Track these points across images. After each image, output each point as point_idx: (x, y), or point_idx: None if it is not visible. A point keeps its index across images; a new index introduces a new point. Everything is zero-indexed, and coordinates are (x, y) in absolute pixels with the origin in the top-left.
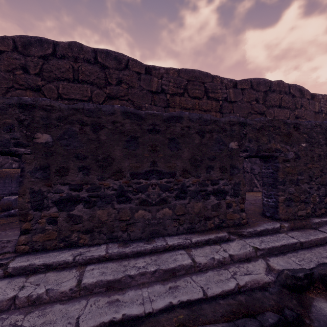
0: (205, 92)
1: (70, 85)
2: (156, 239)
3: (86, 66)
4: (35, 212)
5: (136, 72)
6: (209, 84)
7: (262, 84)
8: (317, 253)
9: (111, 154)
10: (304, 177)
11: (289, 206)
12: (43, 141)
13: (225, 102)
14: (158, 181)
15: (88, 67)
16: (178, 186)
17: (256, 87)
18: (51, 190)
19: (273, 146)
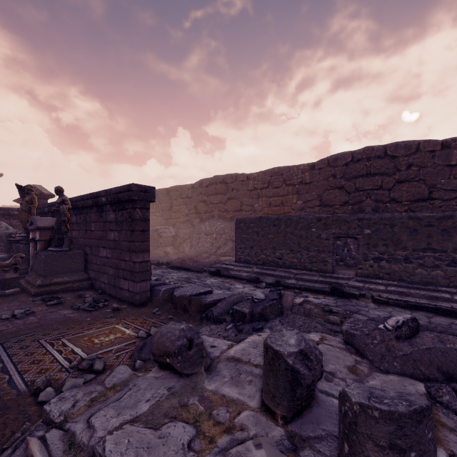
0: None
1: (364, 179)
2: (429, 286)
3: (377, 161)
4: (364, 261)
5: (428, 151)
6: None
7: None
8: None
9: (400, 238)
10: None
11: None
12: (367, 233)
13: None
14: (432, 254)
15: (379, 162)
16: (449, 258)
17: None
18: (370, 253)
19: None
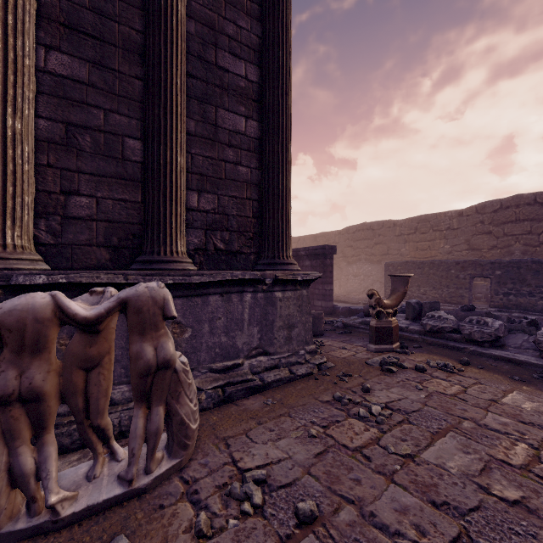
0: None
1: (513, 225)
2: None
3: (526, 208)
4: (495, 296)
5: None
6: None
7: None
8: None
9: (525, 278)
10: None
11: None
12: (497, 274)
13: None
14: None
15: (528, 209)
16: None
17: None
18: (501, 289)
19: None
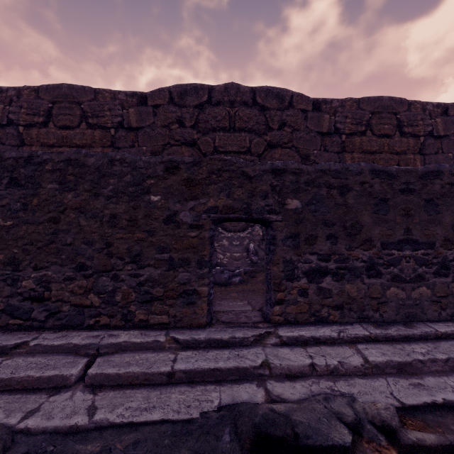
0: (397, 127)
1: (227, 135)
2: (414, 324)
3: (244, 110)
4: (287, 282)
5: (301, 110)
6: (404, 114)
7: None
8: None
9: (359, 220)
10: None
11: None
12: (292, 208)
13: (428, 138)
14: (413, 252)
15: (246, 111)
16: (438, 259)
17: None
18: (301, 259)
19: None
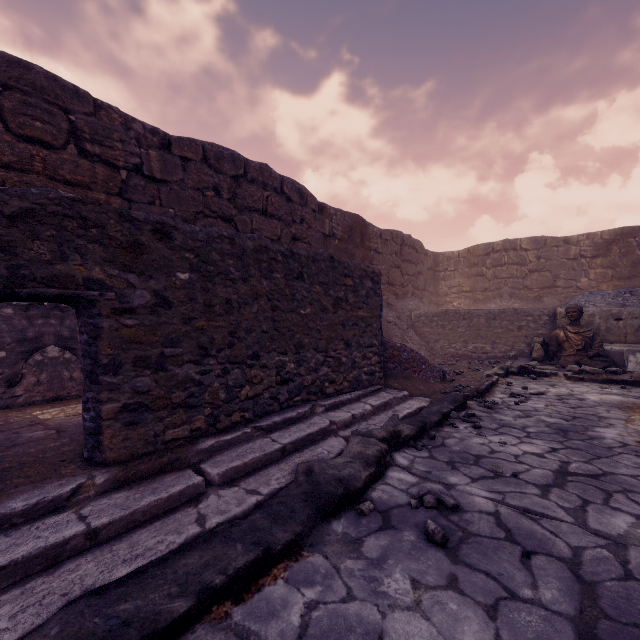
0: (71, 136)
1: None
2: None
3: None
4: None
5: None
6: (85, 118)
7: (228, 160)
8: (126, 548)
9: None
10: (183, 349)
11: (136, 423)
12: None
13: (136, 176)
14: None
15: None
16: None
17: (216, 162)
18: None
19: (79, 272)
